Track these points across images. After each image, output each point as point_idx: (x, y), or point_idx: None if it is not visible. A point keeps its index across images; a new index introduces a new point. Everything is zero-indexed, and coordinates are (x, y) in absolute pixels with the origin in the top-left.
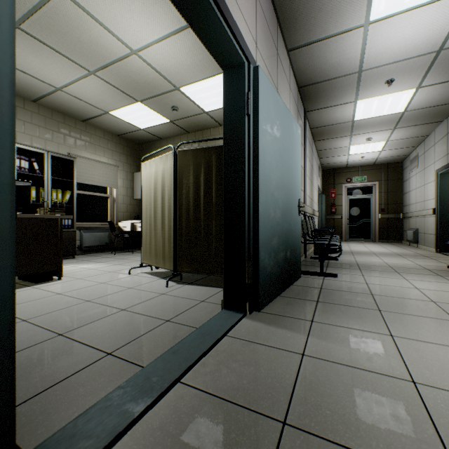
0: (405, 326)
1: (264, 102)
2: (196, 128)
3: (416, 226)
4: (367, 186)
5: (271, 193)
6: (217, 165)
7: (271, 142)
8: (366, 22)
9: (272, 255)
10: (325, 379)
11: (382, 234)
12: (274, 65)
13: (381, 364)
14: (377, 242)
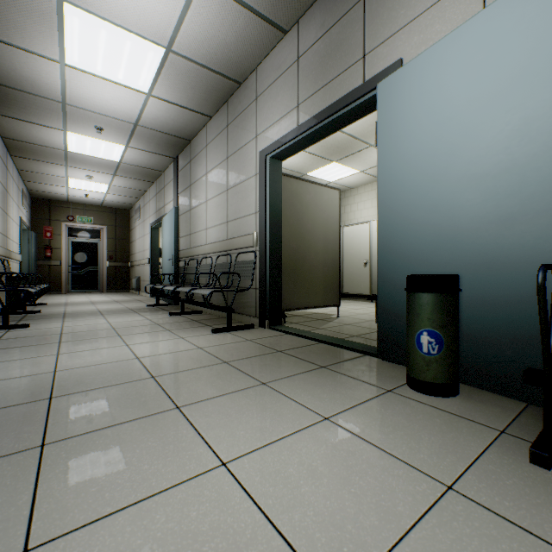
0: (76, 346)
1: None
2: None
3: (140, 274)
4: (96, 230)
5: None
6: None
7: None
8: (63, 61)
9: None
10: None
11: (111, 284)
12: None
13: (34, 371)
14: (106, 292)
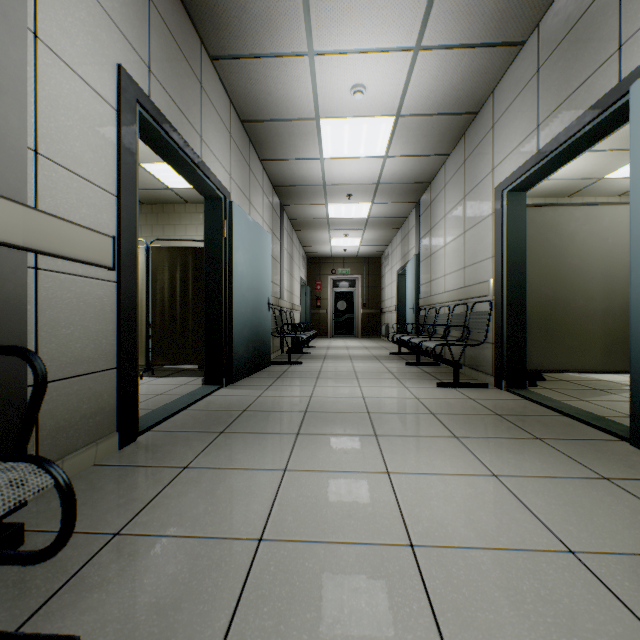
0: (326, 382)
1: (237, 226)
2: (155, 200)
3: (388, 321)
4: (352, 280)
5: (243, 294)
6: (194, 265)
7: (243, 255)
8: (321, 157)
9: (244, 343)
10: (268, 400)
11: (364, 330)
12: (247, 181)
13: (300, 394)
14: (360, 338)
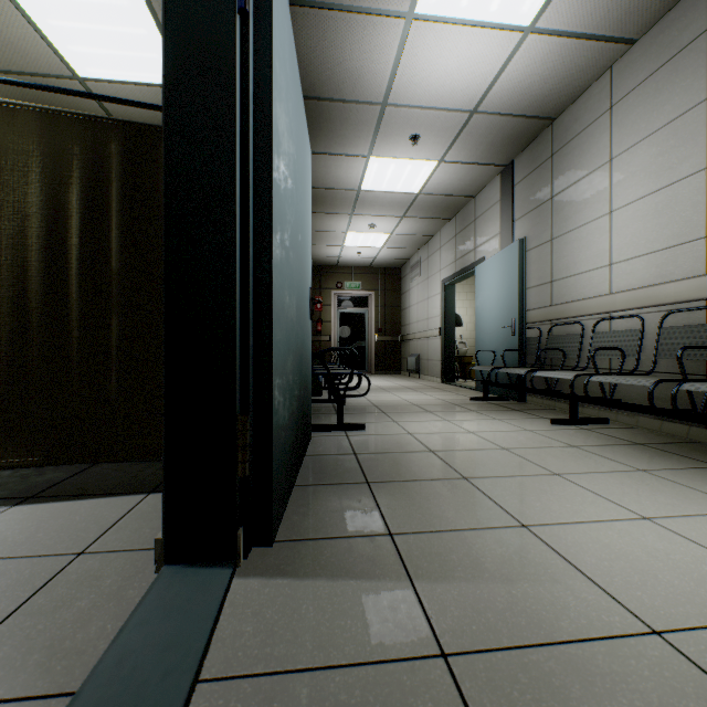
0: (520, 500)
1: (279, 13)
2: None
3: (418, 351)
4: (363, 297)
5: (286, 249)
6: (127, 172)
7: (286, 129)
8: (410, 12)
9: (287, 397)
10: None
11: (379, 363)
12: None
13: (579, 607)
14: (374, 374)
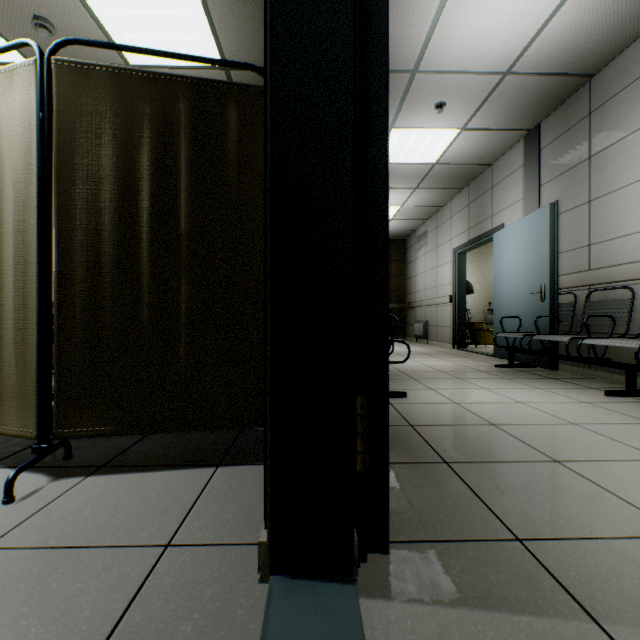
0: None
1: None
2: None
3: (426, 317)
4: None
5: None
6: (195, 130)
7: None
8: None
9: None
10: None
11: None
12: None
13: None
14: None
